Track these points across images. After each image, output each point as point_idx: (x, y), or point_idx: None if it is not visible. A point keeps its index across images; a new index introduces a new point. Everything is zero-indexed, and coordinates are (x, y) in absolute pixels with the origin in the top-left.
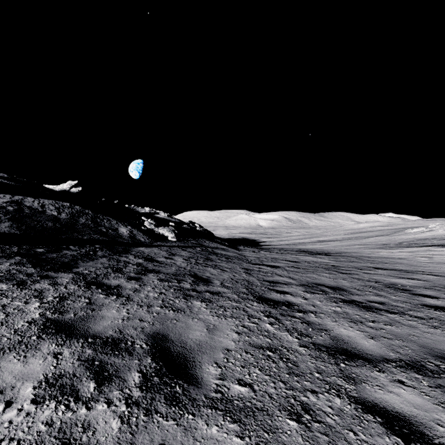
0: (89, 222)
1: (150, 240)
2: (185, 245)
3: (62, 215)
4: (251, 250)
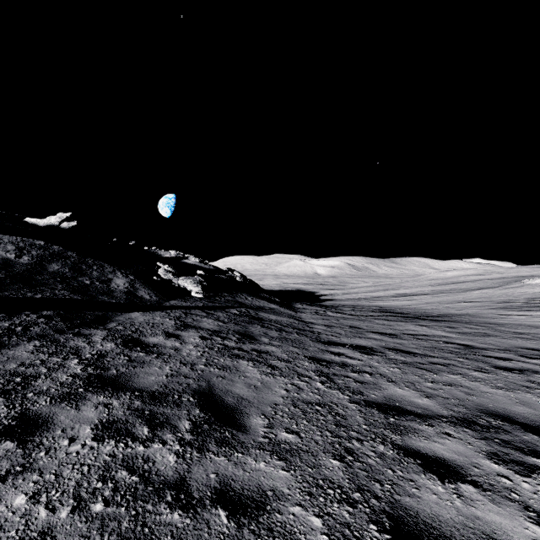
0: (66, 269)
1: (159, 298)
2: (214, 304)
3: (24, 258)
4: (313, 310)
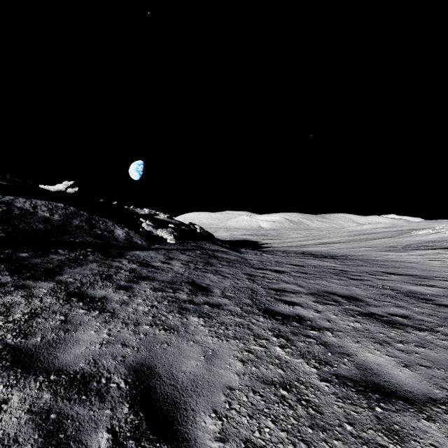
0: (83, 223)
1: (147, 243)
2: (184, 247)
3: (55, 216)
4: (253, 253)
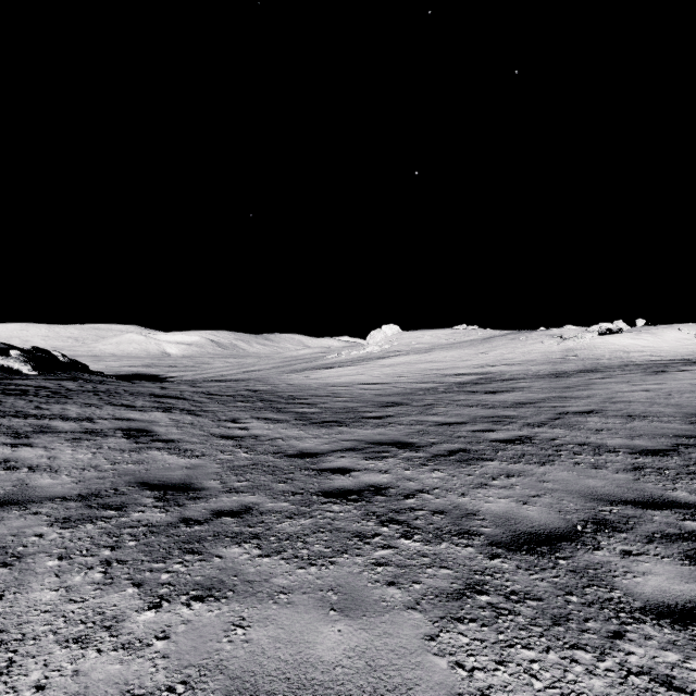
0: None
1: (1, 374)
2: (58, 378)
3: None
4: (152, 383)
